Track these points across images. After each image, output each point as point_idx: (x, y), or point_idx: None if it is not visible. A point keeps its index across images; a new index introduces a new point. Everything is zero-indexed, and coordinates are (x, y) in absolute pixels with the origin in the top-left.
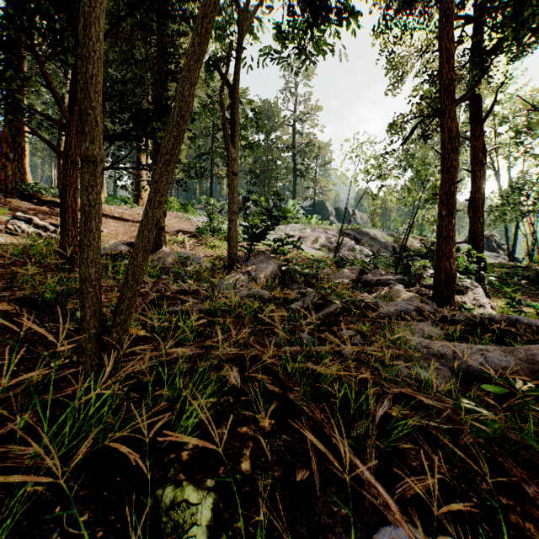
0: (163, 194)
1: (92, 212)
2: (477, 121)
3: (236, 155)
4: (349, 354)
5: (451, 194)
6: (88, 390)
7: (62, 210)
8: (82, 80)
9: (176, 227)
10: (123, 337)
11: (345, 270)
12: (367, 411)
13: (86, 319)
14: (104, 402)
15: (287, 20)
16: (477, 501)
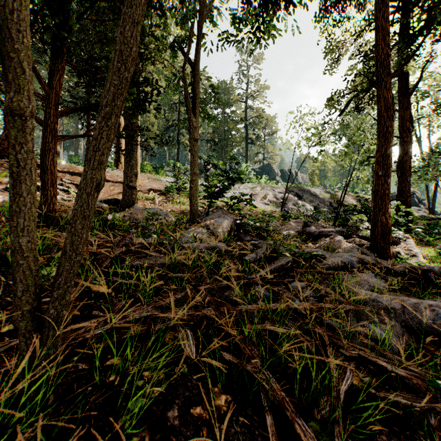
0: (105, 152)
1: (22, 174)
2: (404, 94)
3: (196, 123)
4: (302, 309)
5: (387, 157)
6: (24, 372)
7: (42, 172)
8: (3, 16)
9: (148, 186)
10: (62, 313)
11: (291, 223)
12: (330, 385)
13: (18, 295)
14: (41, 385)
15: (241, 8)
16: None
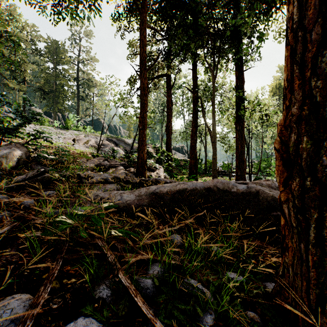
0: None
1: None
2: (169, 87)
3: None
4: (31, 205)
5: (144, 118)
6: None
7: None
8: None
9: None
10: None
11: (94, 159)
12: None
13: None
14: None
15: None
16: (27, 273)
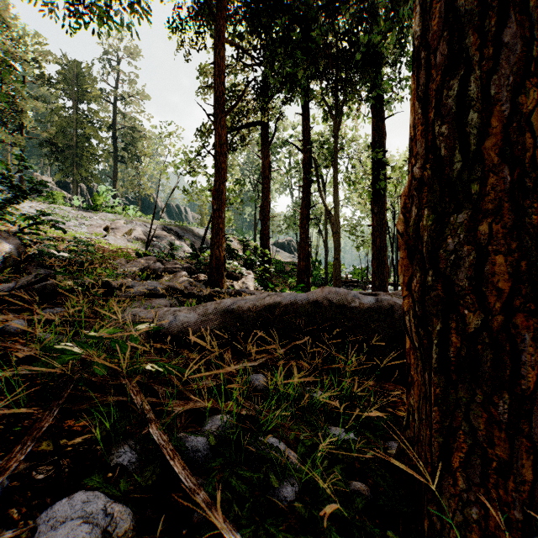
0: None
1: None
2: (265, 143)
3: None
4: (21, 329)
5: (221, 192)
6: None
7: None
8: None
9: None
10: None
11: (139, 260)
12: None
13: None
14: None
15: None
16: (0, 431)
